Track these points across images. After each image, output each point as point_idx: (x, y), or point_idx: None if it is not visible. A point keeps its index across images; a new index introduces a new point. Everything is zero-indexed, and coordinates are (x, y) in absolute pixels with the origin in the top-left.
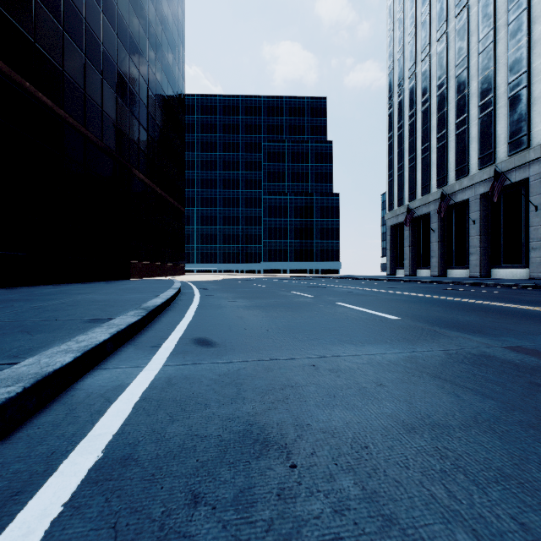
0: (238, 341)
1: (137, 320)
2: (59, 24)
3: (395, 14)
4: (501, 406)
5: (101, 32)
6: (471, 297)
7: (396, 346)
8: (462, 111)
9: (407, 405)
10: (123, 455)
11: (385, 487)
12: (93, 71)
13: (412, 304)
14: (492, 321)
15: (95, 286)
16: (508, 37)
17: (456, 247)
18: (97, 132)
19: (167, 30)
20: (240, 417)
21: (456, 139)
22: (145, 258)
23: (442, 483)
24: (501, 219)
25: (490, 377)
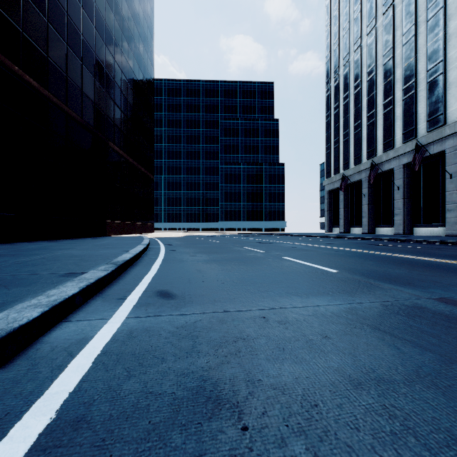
0: (196, 293)
1: (106, 274)
2: (44, 16)
3: (331, 12)
4: (440, 358)
5: (81, 24)
6: (398, 251)
7: (337, 297)
8: (389, 93)
9: (352, 358)
10: (77, 416)
11: (338, 453)
12: (74, 57)
13: (349, 258)
14: (419, 274)
15: (75, 243)
16: (427, 31)
17: (384, 209)
18: (77, 110)
19: (138, 24)
20: (194, 372)
21: (384, 117)
22: (119, 218)
23: (394, 448)
24: (421, 185)
25: (425, 328)
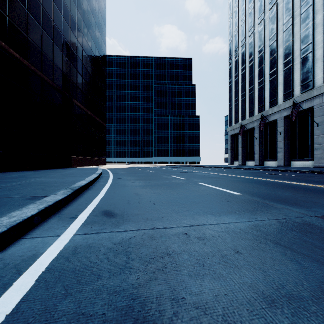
0: (133, 212)
1: (63, 198)
2: (24, 6)
3: (233, 8)
4: None
5: (52, 13)
6: (282, 179)
7: (242, 216)
8: (273, 66)
9: (262, 273)
10: None
11: None
12: (47, 37)
13: (247, 184)
14: (301, 196)
15: (47, 172)
16: (301, 22)
17: (270, 148)
18: (50, 75)
19: (95, 15)
20: (125, 289)
21: (270, 83)
22: (81, 154)
23: None
24: (296, 131)
25: (317, 243)
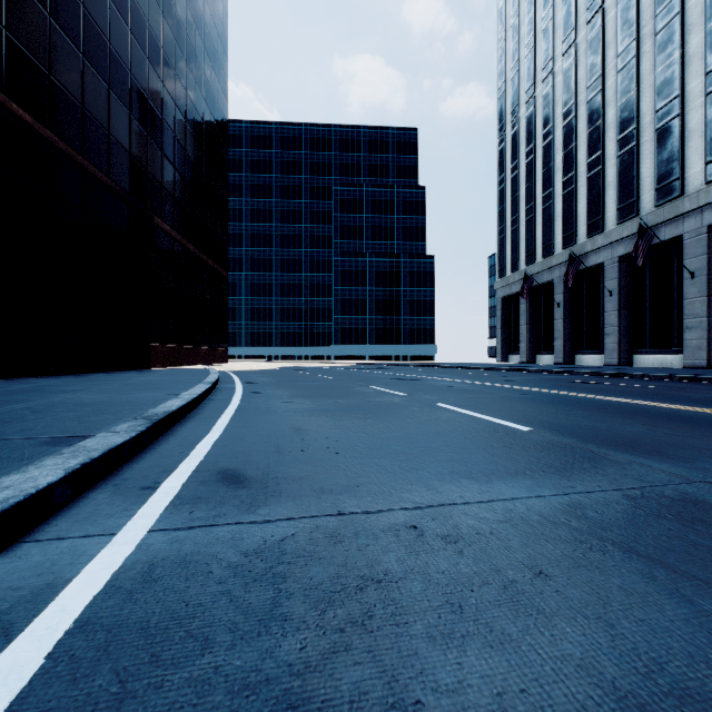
0: (289, 474)
1: (127, 440)
2: (44, 7)
3: (507, 20)
4: None
5: (107, 24)
6: (619, 394)
7: (542, 482)
8: (596, 147)
9: (606, 630)
10: None
11: None
12: (95, 78)
13: (544, 406)
14: (668, 434)
15: (94, 380)
16: (655, 51)
17: (588, 325)
18: (101, 163)
19: (203, 29)
20: (272, 679)
21: (588, 183)
22: (172, 339)
23: None
24: (646, 289)
25: None
